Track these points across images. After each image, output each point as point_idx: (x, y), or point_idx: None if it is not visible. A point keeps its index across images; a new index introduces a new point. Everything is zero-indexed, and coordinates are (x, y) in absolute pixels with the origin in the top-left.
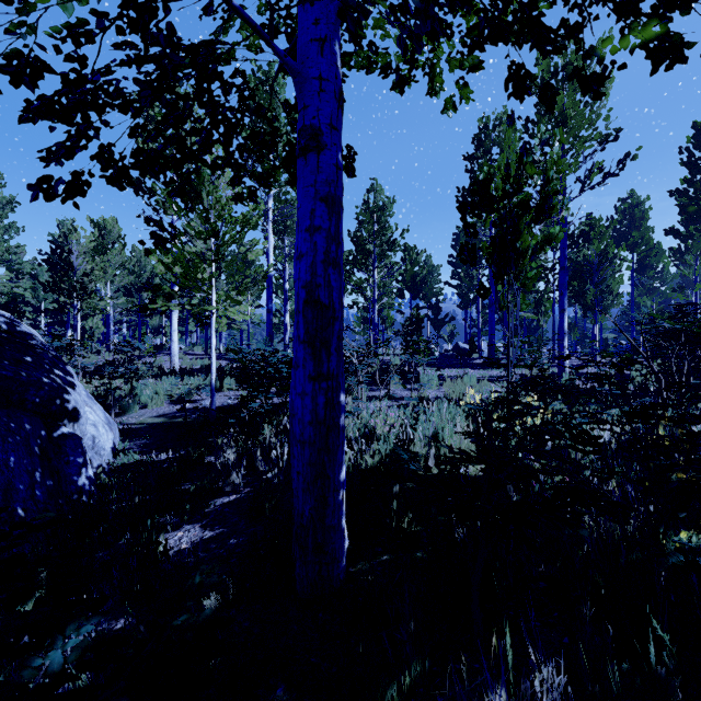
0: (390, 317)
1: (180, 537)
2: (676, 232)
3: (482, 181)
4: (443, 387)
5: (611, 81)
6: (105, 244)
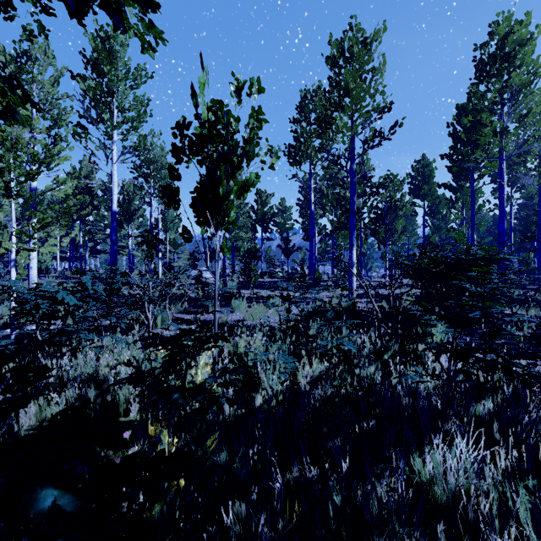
0: (243, 247)
1: None
2: (445, 186)
3: (182, 124)
4: (251, 309)
5: (384, 63)
6: None
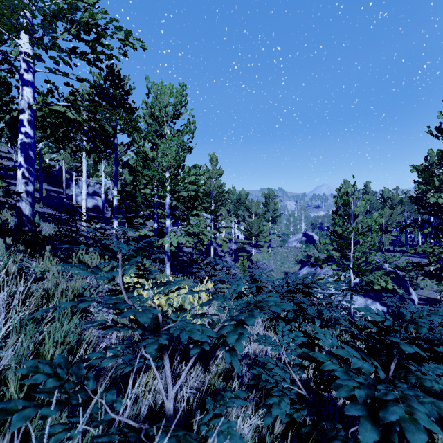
0: None
1: (440, 325)
2: None
3: None
4: None
5: None
6: (392, 206)
